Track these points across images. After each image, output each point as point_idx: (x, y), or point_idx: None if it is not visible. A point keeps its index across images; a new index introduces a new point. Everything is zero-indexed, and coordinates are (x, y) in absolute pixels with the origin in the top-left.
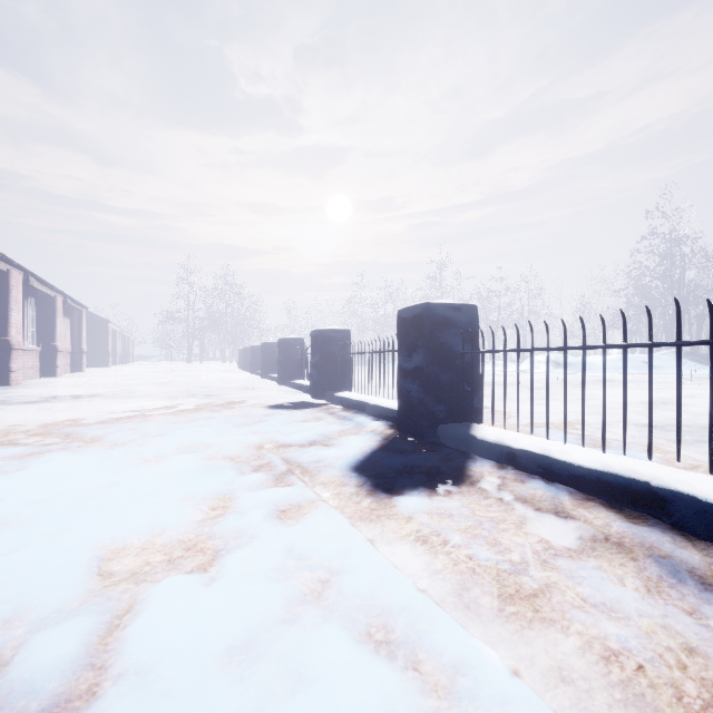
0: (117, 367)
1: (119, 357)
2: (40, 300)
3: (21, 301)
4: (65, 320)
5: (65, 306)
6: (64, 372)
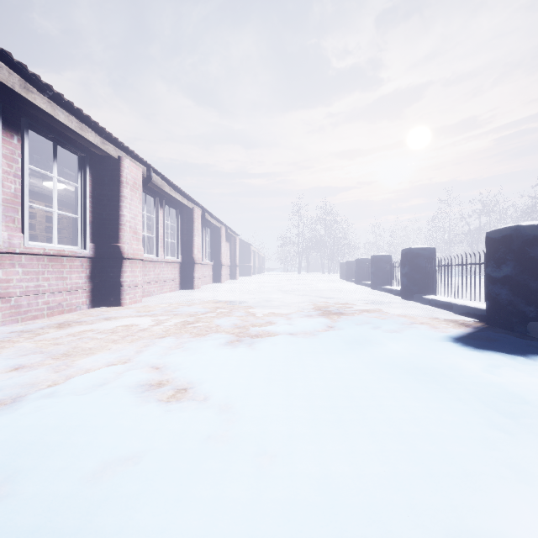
0: (256, 276)
1: (257, 269)
2: (212, 230)
3: (200, 229)
4: (226, 244)
5: (226, 235)
6: (226, 279)
